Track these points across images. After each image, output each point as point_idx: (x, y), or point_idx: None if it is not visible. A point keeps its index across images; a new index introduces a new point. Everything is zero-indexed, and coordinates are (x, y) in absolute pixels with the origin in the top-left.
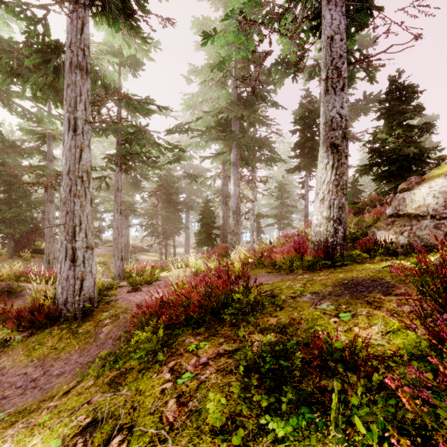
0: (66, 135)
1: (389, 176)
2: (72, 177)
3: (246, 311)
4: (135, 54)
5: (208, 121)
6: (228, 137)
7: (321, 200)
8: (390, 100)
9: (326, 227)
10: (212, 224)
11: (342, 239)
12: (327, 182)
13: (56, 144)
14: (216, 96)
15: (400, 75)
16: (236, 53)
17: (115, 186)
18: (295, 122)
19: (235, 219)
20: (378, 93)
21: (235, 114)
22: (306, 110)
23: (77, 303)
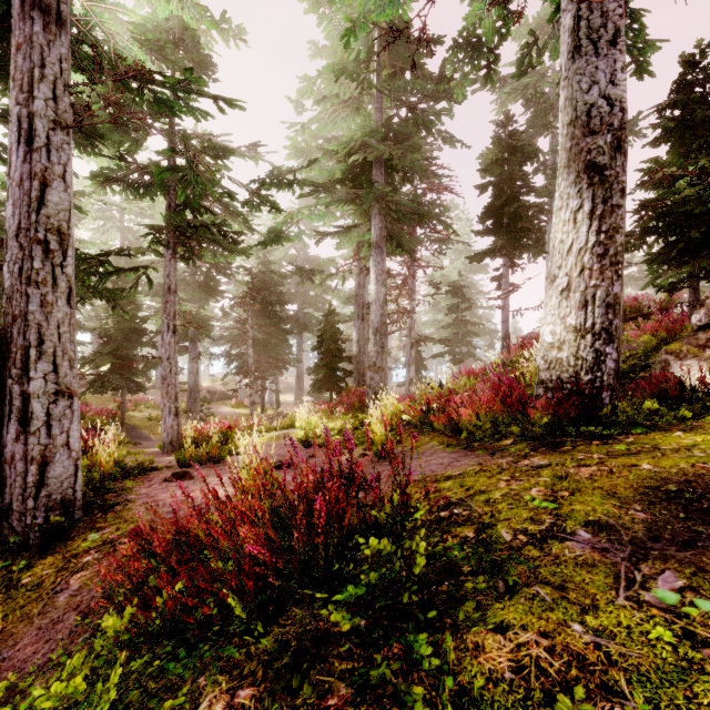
0: (14, 154)
1: (681, 253)
2: (25, 241)
3: (403, 600)
4: (196, 45)
5: (330, 170)
6: (364, 195)
7: (563, 290)
8: (684, 101)
9: (575, 349)
10: (339, 353)
11: (615, 375)
12: (577, 250)
13: (77, 220)
14: (346, 129)
15: (704, 51)
16: (378, 11)
17: (165, 285)
18: (486, 170)
19: (378, 343)
20: (634, 118)
21: (377, 155)
22: (505, 148)
23: (30, 514)
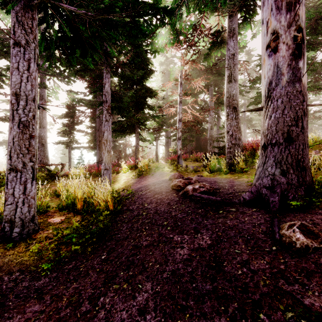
0: None
1: None
2: None
3: None
4: None
5: None
6: None
7: None
8: None
9: None
10: None
11: None
12: None
13: None
14: None
15: None
16: None
17: None
18: None
19: None
20: None
21: None
22: None
23: None
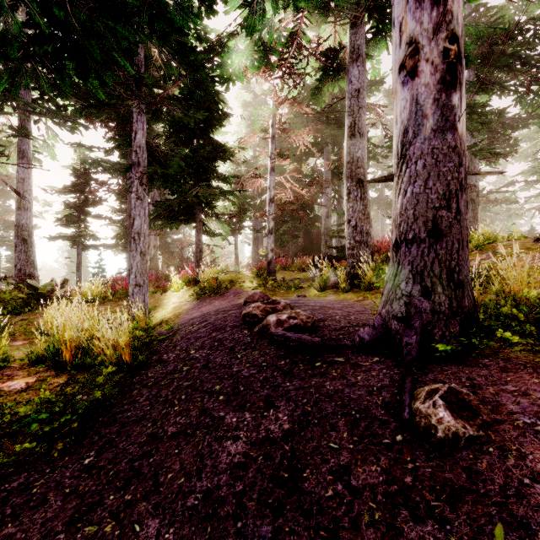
0: None
1: None
2: None
3: None
4: None
5: (533, 171)
6: None
7: None
8: None
9: None
10: None
11: None
12: None
13: None
14: None
15: None
16: None
17: None
18: None
19: None
20: None
21: None
22: None
23: None
